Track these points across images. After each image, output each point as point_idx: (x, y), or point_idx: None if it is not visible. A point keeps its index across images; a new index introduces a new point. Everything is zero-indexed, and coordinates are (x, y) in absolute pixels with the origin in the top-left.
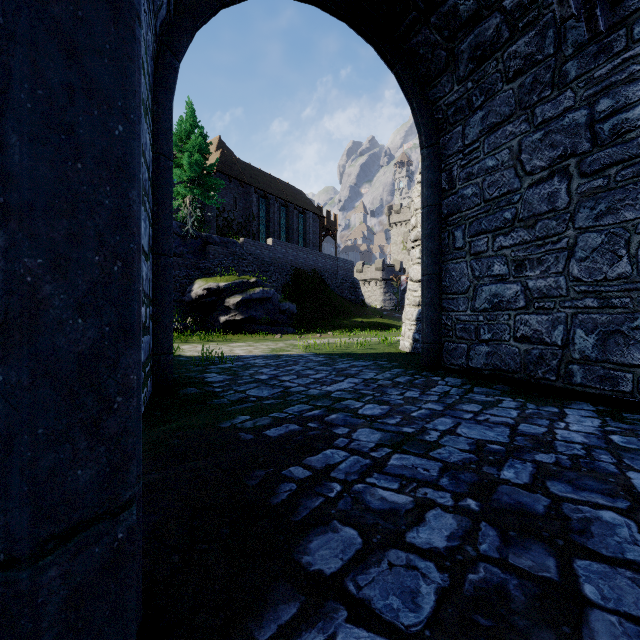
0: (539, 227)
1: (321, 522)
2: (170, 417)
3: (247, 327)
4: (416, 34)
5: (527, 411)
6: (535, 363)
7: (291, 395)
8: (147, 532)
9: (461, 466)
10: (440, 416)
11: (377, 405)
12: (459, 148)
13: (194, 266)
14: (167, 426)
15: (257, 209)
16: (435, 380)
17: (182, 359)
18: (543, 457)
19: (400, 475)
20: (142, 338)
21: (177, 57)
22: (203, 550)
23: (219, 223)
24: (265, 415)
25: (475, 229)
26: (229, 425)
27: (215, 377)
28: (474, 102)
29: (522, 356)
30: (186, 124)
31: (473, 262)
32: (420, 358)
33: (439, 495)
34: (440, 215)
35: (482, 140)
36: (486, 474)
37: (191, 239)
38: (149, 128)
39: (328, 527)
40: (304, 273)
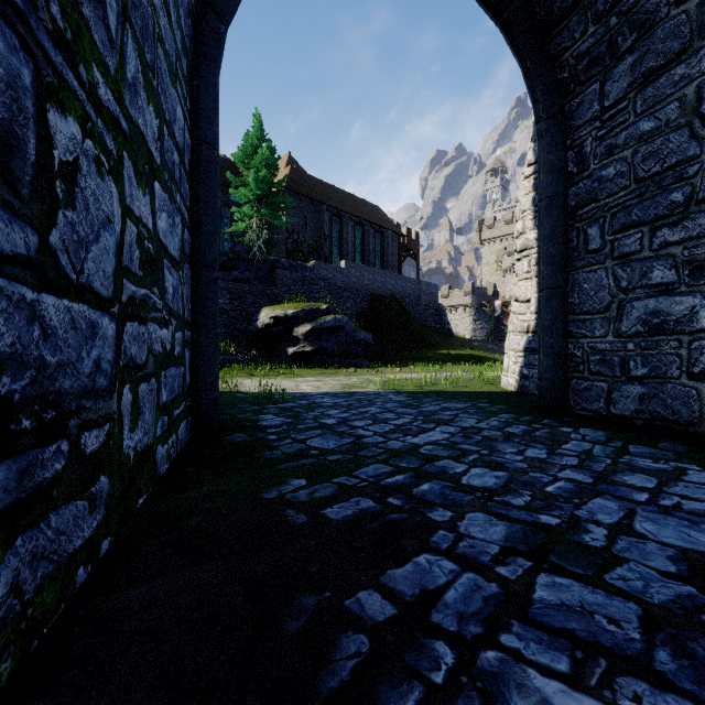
0: None
1: None
2: (204, 476)
3: (317, 360)
4: None
5: None
6: None
7: (364, 448)
8: None
9: (682, 617)
10: (594, 495)
11: (488, 470)
12: (594, 114)
13: (261, 293)
14: (195, 491)
15: (329, 229)
16: (565, 432)
17: (239, 396)
18: None
19: (565, 632)
20: (164, 370)
21: (223, 20)
22: None
23: (288, 246)
24: (327, 480)
25: (620, 222)
26: (275, 495)
27: (271, 420)
28: (620, 44)
29: (703, 401)
30: (252, 138)
31: (617, 268)
32: (532, 399)
33: None
34: (565, 208)
35: (632, 96)
36: None
37: (258, 264)
38: (183, 102)
39: None
40: (381, 299)
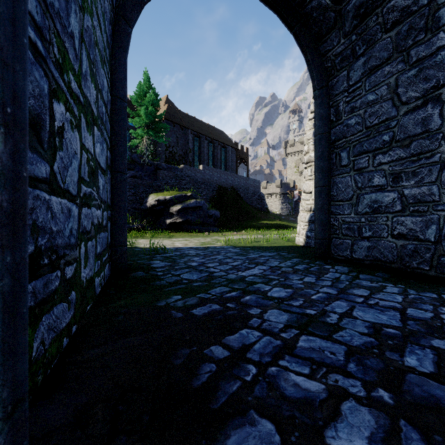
0: (414, 146)
1: (238, 411)
2: (121, 295)
3: (185, 227)
4: (311, 1)
5: (410, 296)
6: (410, 255)
7: (214, 279)
8: (73, 417)
9: (364, 350)
10: (336, 299)
11: (282, 288)
12: (344, 88)
13: (149, 185)
14: (117, 303)
15: (192, 145)
16: (327, 268)
17: (137, 250)
18: (439, 343)
19: (309, 358)
20: (98, 234)
21: (130, 24)
22: (122, 443)
23: (166, 155)
24: (193, 295)
25: (358, 150)
26: (164, 304)
27: (158, 263)
28: (357, 51)
29: (398, 250)
30: (143, 86)
31: (356, 176)
32: (312, 250)
33: (350, 383)
34: (329, 141)
35: (364, 80)
36: (390, 360)
37: (147, 166)
38: (107, 75)
39: (245, 418)
40: (225, 189)
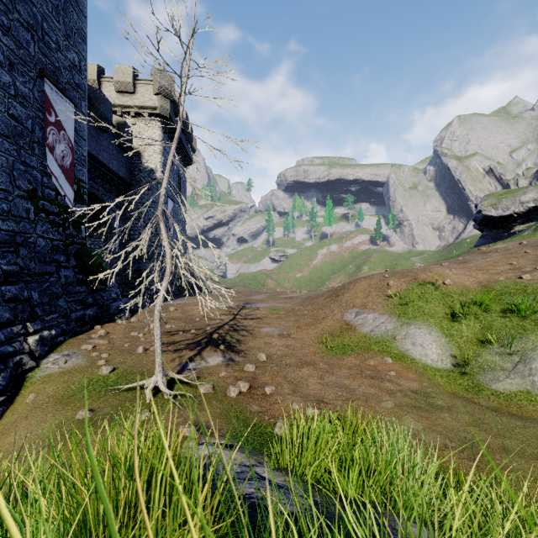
0: None
1: None
2: None
3: None
4: None
5: None
6: None
7: None
8: None
9: None
10: None
11: None
12: None
13: None
14: None
15: None
16: None
17: None
18: None
19: None
20: None
21: None
22: None
23: None
24: None
25: None
26: None
27: None
28: None
29: None
30: None
31: None
32: None
33: None
34: None
35: None
36: None
37: None
38: None
39: None
40: None
